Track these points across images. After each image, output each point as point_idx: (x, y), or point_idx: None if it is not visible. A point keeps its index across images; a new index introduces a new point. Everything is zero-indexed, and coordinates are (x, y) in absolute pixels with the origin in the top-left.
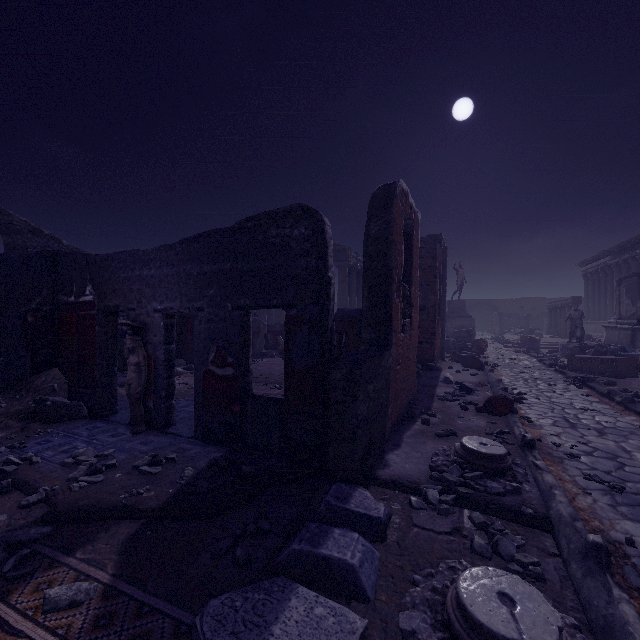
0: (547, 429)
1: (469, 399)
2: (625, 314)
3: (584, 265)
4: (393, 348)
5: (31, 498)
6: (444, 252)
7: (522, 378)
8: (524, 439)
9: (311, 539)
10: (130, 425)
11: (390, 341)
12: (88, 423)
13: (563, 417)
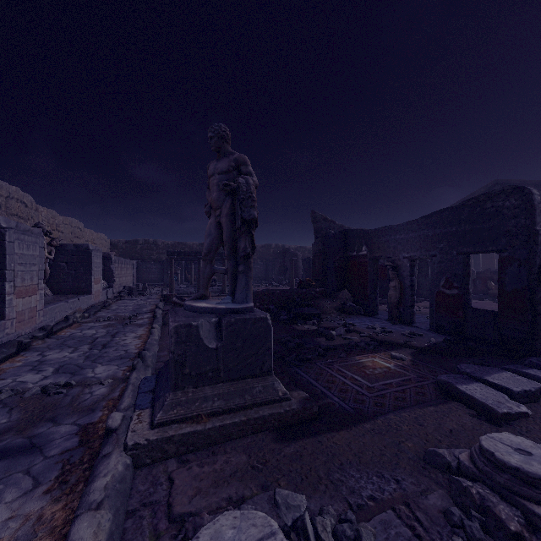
0: None
1: None
2: None
3: None
4: None
5: (363, 334)
6: None
7: None
8: None
9: (516, 367)
10: (388, 320)
11: None
12: (365, 317)
13: None
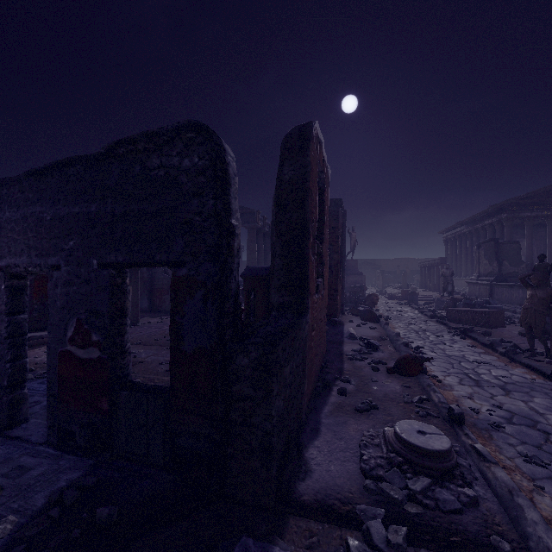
0: (457, 390)
1: (376, 357)
2: (484, 272)
3: (445, 232)
4: (309, 313)
5: None
6: (344, 215)
7: (413, 330)
8: (451, 412)
9: None
10: None
11: (306, 305)
12: None
13: (464, 373)
